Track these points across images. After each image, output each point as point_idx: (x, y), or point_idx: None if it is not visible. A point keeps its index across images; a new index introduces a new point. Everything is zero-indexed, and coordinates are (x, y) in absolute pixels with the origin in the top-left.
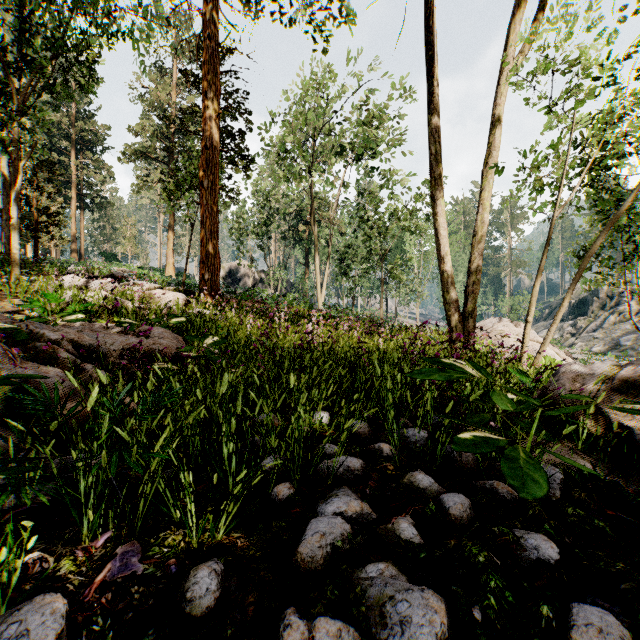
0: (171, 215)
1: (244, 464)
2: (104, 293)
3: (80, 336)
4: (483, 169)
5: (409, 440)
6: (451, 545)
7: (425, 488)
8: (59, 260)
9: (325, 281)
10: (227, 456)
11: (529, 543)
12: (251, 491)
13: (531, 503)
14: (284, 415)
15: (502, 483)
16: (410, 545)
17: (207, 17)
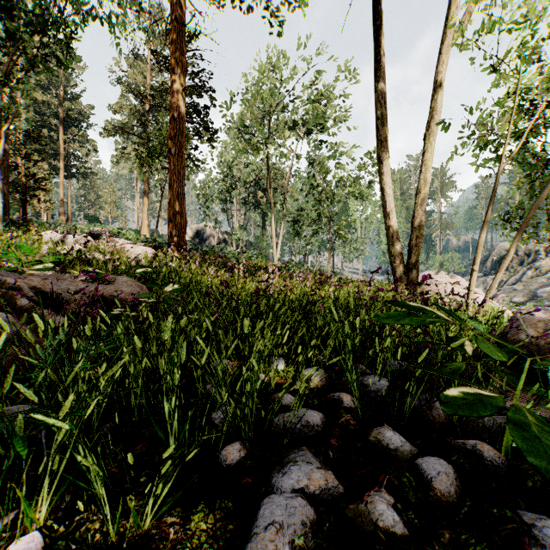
0: (146, 183)
1: (188, 422)
2: (79, 247)
3: (44, 283)
4: (426, 132)
5: (369, 389)
6: (445, 538)
7: (396, 449)
8: (48, 222)
9: (280, 240)
10: (168, 413)
11: (545, 535)
12: (196, 453)
13: (526, 471)
14: (239, 361)
15: (486, 444)
16: (392, 538)
17: (174, 1)
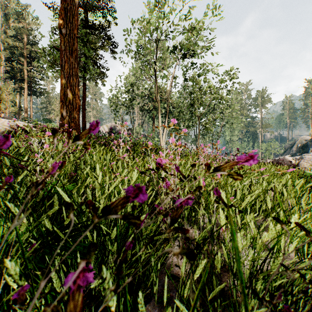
0: None
1: None
2: None
3: None
4: None
5: None
6: None
7: None
8: None
9: (165, 131)
10: None
11: None
12: None
13: None
14: None
15: None
16: None
17: None
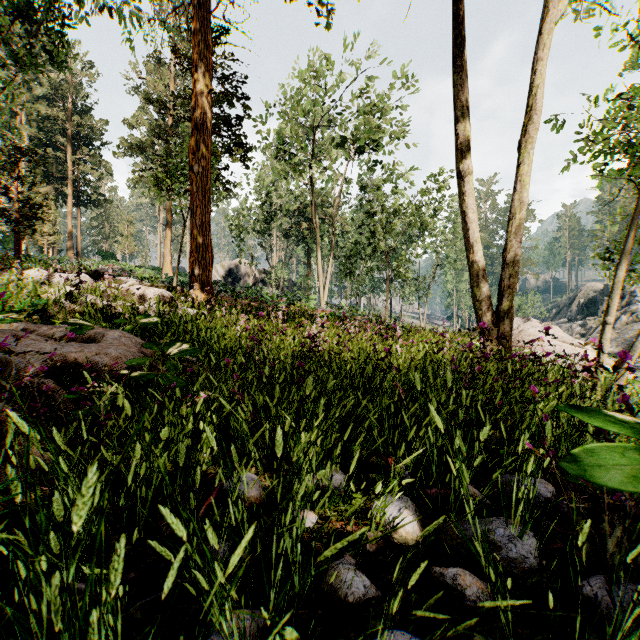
0: (168, 211)
1: None
2: (71, 289)
3: None
4: (522, 138)
5: (504, 553)
6: None
7: None
8: (51, 258)
9: (328, 279)
10: None
11: None
12: None
13: None
14: (272, 473)
15: None
16: None
17: None
